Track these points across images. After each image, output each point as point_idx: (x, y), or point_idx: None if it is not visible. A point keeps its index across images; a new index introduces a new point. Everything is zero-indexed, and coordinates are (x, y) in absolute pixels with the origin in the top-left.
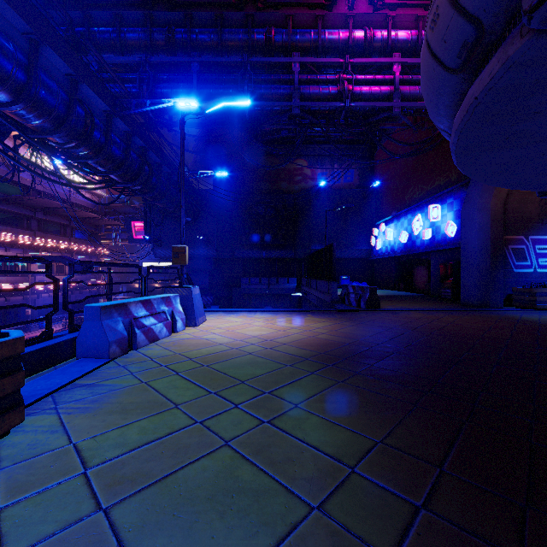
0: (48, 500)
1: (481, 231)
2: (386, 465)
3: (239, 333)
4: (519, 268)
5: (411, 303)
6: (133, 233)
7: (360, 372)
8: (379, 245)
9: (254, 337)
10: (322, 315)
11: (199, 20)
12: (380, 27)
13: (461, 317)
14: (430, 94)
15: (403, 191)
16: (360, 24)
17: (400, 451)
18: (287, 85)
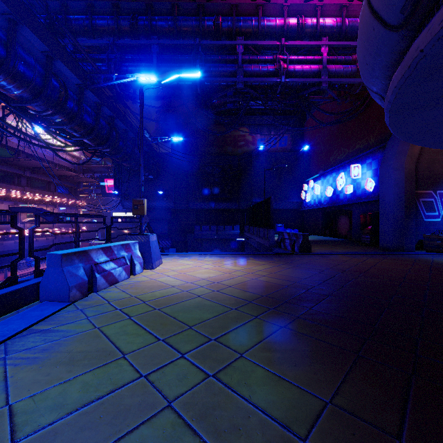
0: None
1: (397, 186)
2: (340, 435)
3: (190, 276)
4: (428, 218)
5: (337, 247)
6: (106, 189)
7: (300, 316)
8: (308, 198)
9: (203, 279)
10: (262, 258)
11: (158, 10)
12: (310, 16)
13: (381, 260)
14: (367, 56)
15: (329, 154)
16: (293, 13)
17: (352, 415)
18: (232, 64)
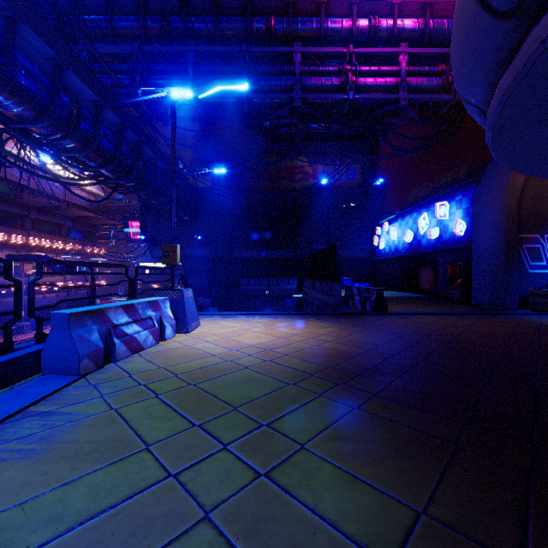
0: None
1: (494, 229)
2: None
3: (235, 341)
4: (534, 269)
5: (419, 306)
6: (131, 233)
7: (377, 393)
8: (382, 245)
9: (251, 346)
10: (326, 319)
11: (195, 8)
12: (385, 16)
13: (476, 321)
14: (464, 56)
15: (408, 189)
16: (364, 12)
17: (455, 531)
18: (288, 77)
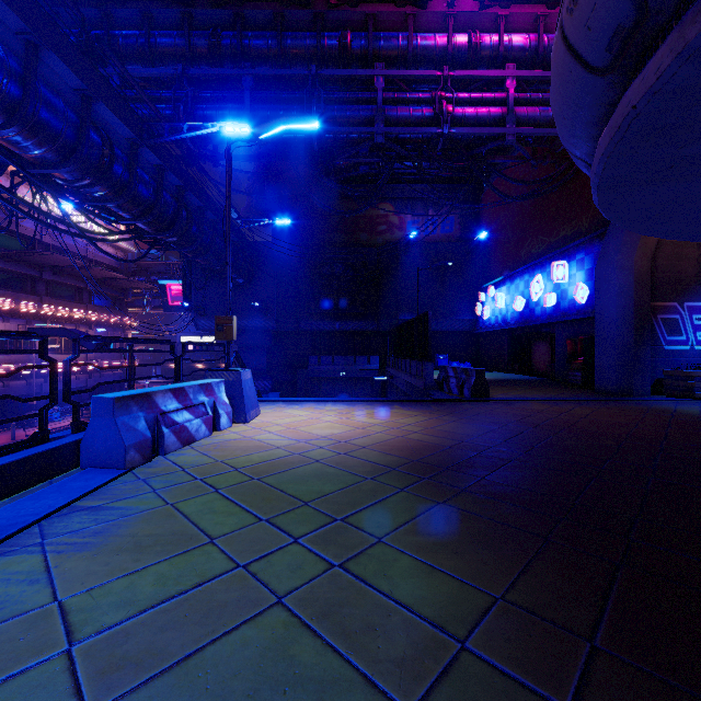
0: (7, 698)
1: (622, 296)
2: (512, 637)
3: (304, 432)
4: (671, 345)
5: (530, 391)
6: (169, 299)
7: (467, 488)
8: (486, 314)
9: (323, 437)
10: (414, 407)
11: (253, 21)
12: (489, 30)
13: (596, 409)
14: (563, 107)
15: (518, 245)
16: (462, 26)
17: (530, 614)
18: (368, 106)
